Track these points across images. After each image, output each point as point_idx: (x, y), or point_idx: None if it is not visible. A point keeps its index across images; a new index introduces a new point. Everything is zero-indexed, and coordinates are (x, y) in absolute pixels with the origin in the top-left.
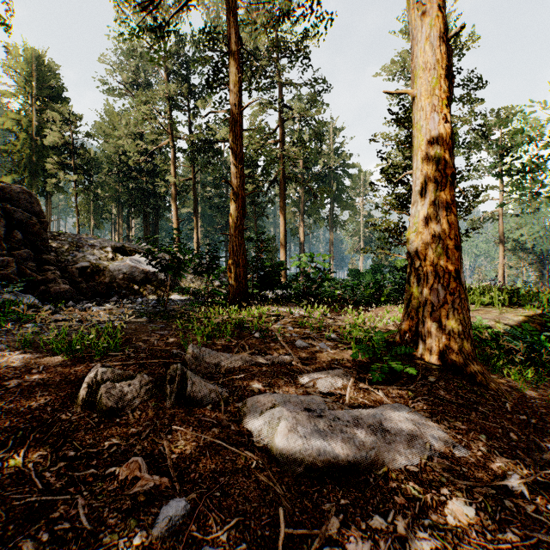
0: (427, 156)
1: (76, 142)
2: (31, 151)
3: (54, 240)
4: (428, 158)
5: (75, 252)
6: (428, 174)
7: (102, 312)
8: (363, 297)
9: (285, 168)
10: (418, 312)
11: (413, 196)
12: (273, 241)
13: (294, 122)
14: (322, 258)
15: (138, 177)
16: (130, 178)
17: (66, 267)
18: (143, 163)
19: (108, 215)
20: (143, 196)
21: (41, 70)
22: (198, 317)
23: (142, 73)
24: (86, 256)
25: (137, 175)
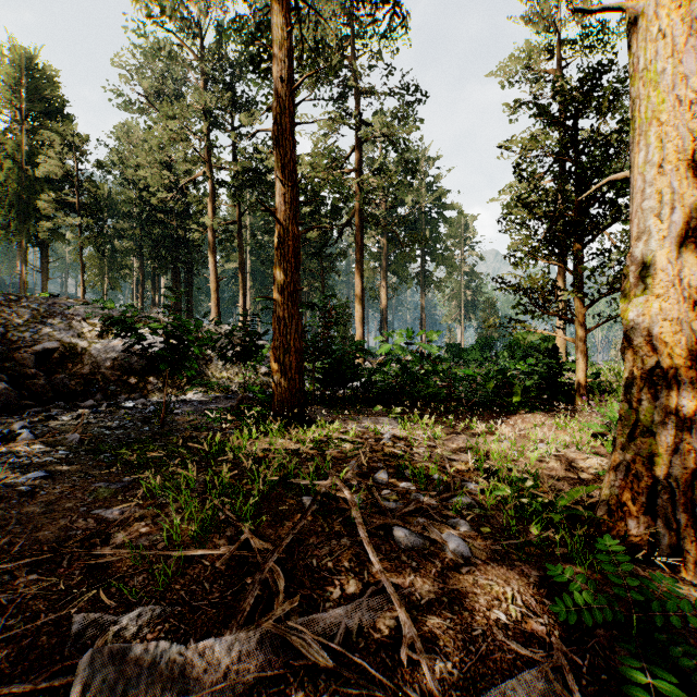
0: (677, 133)
1: (83, 173)
2: (20, 185)
3: (8, 306)
4: (680, 136)
5: (39, 325)
6: (679, 170)
7: (34, 441)
8: (486, 397)
9: (363, 206)
10: (654, 464)
11: (638, 220)
12: (346, 306)
13: (374, 145)
14: (427, 337)
15: (165, 220)
16: (154, 222)
17: (20, 350)
18: (171, 201)
19: (129, 271)
20: (171, 246)
21: (34, 76)
22: (212, 448)
23: (169, 80)
24: (56, 332)
25: (164, 218)
